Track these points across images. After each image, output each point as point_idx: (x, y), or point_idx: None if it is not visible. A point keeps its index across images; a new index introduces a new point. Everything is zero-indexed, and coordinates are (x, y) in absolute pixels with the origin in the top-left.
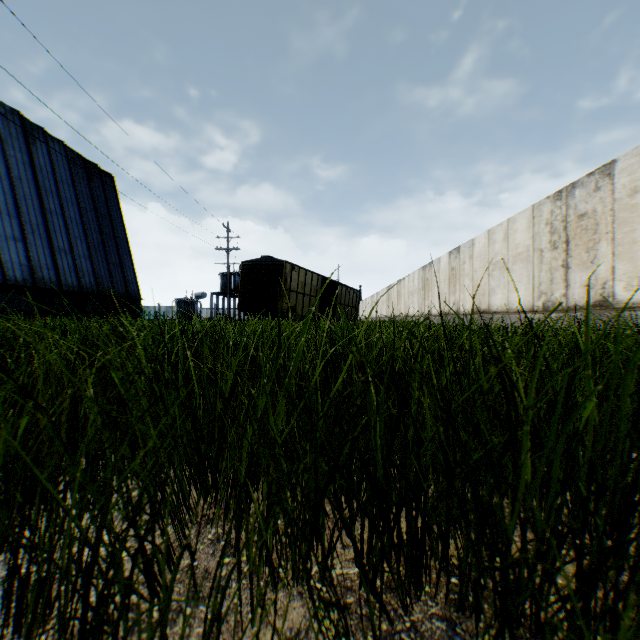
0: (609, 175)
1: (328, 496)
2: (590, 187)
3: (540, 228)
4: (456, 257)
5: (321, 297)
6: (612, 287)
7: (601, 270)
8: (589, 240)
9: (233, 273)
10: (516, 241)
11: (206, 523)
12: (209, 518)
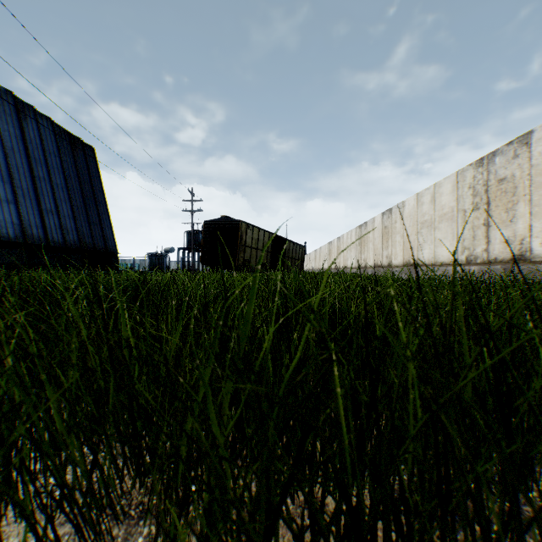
0: (527, 144)
1: (283, 516)
2: (509, 155)
3: (463, 191)
4: (388, 217)
5: (272, 252)
6: (529, 243)
7: (519, 228)
8: (508, 201)
9: (197, 231)
10: (442, 203)
11: (139, 517)
12: (144, 509)
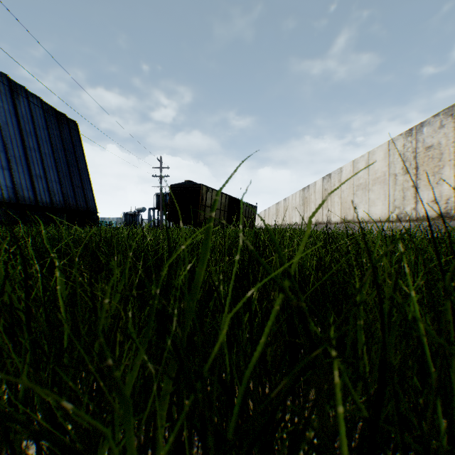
0: (452, 115)
1: None
2: (436, 125)
3: (394, 158)
4: (328, 181)
5: (228, 211)
6: (454, 202)
7: (445, 189)
8: (435, 166)
9: (165, 194)
10: (375, 168)
11: None
12: None
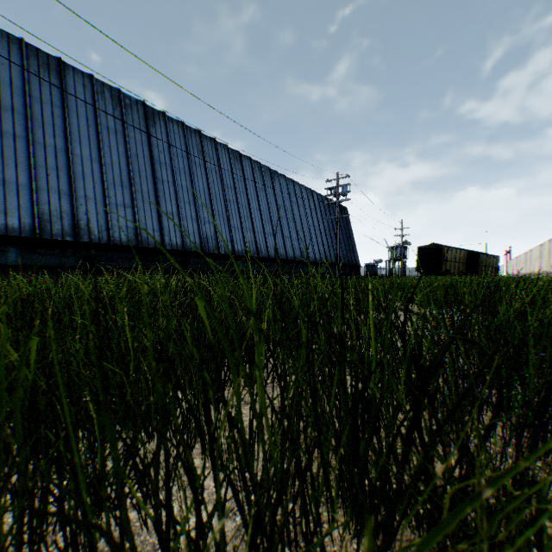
0: None
1: None
2: None
3: None
4: (548, 244)
5: (466, 263)
6: None
7: None
8: None
9: (399, 246)
10: None
11: None
12: None
